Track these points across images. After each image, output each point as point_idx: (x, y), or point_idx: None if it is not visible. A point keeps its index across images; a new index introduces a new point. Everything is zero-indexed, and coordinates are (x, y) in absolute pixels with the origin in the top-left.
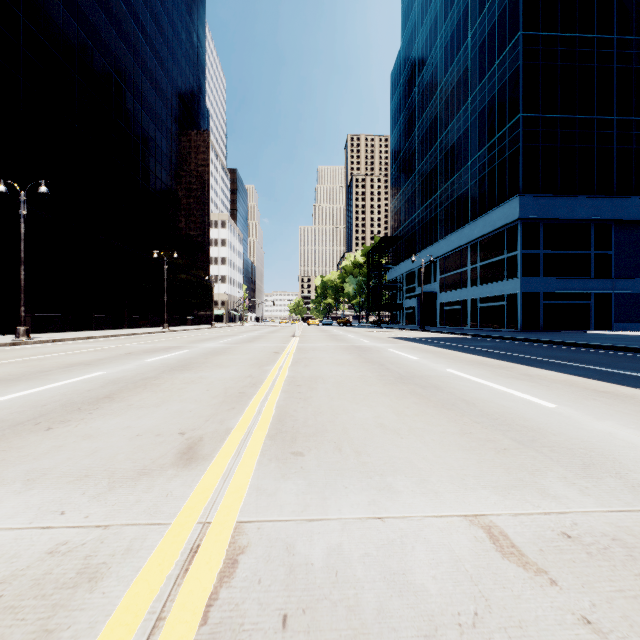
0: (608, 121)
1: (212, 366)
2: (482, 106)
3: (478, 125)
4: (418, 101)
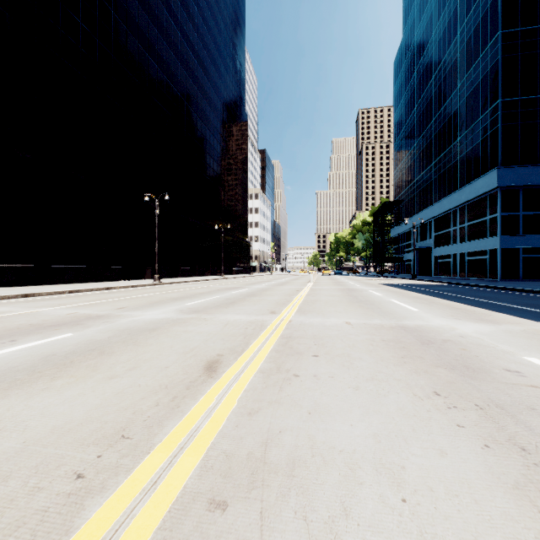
0: None
1: (266, 295)
2: (468, 92)
3: (465, 108)
4: (416, 86)
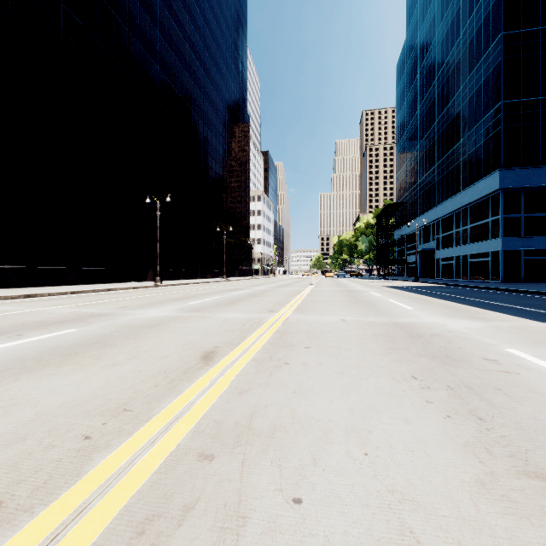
0: None
1: (266, 296)
2: (471, 94)
3: (468, 109)
4: (419, 87)
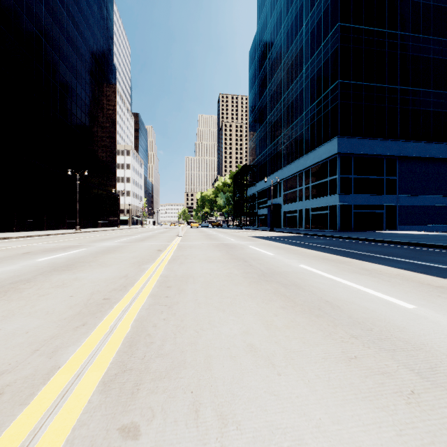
0: (394, 89)
1: (95, 265)
2: (312, 74)
3: (310, 87)
4: (268, 70)
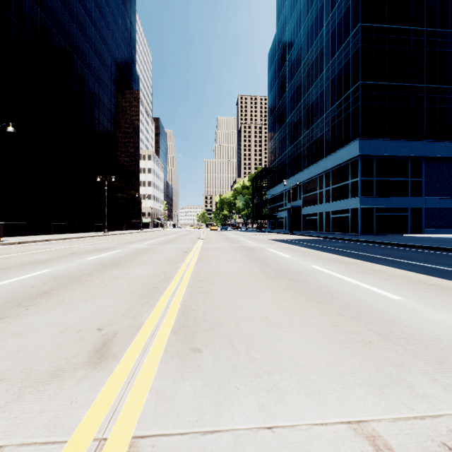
0: (420, 87)
1: (136, 264)
2: (333, 75)
3: (330, 89)
4: (288, 72)
